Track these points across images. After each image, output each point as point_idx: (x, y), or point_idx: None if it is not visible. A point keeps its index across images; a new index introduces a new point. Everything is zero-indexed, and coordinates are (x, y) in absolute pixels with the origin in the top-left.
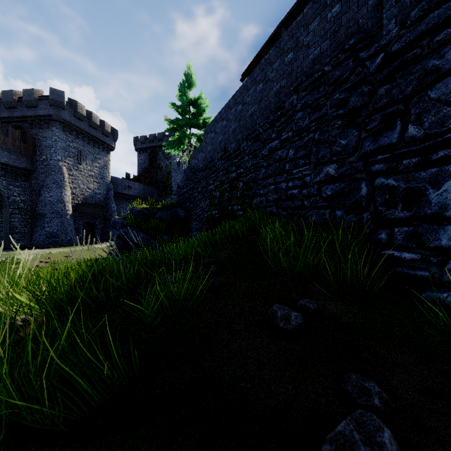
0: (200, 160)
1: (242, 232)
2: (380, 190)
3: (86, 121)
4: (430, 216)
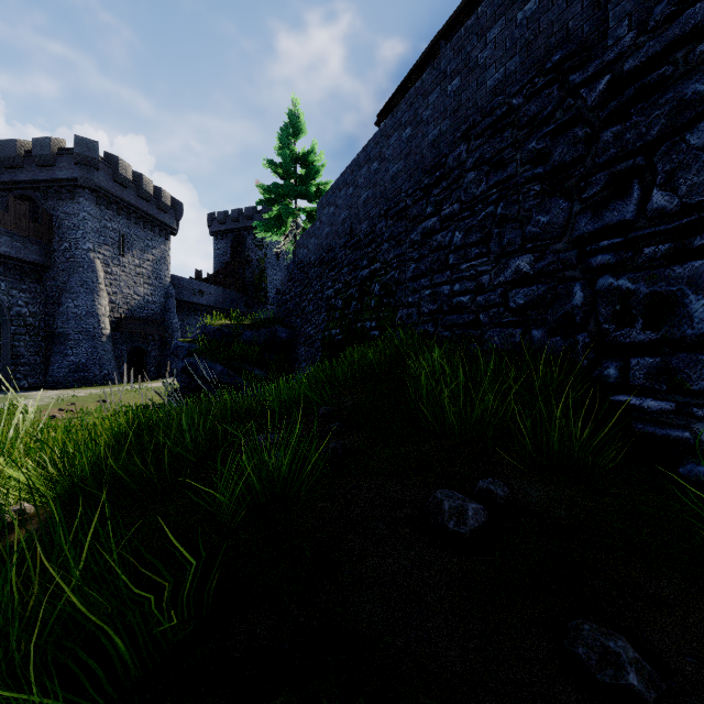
0: (312, 249)
1: (378, 363)
2: (606, 297)
3: (132, 188)
4: (691, 340)
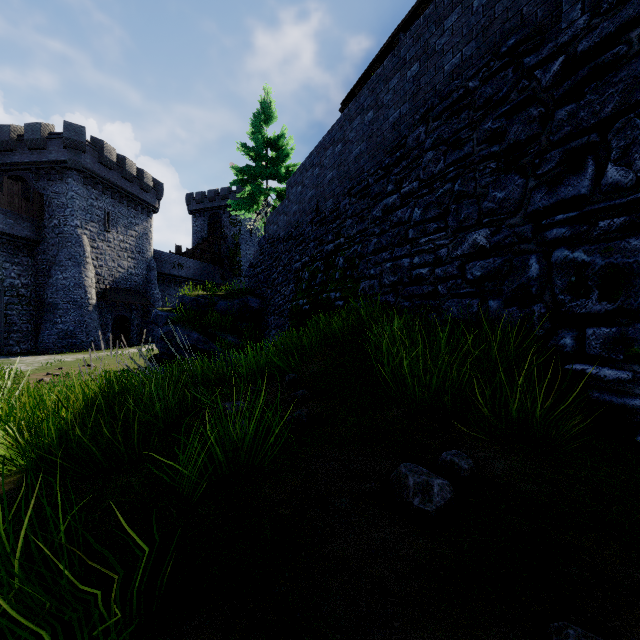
0: (281, 225)
1: (342, 332)
2: (562, 269)
3: (117, 170)
4: None
